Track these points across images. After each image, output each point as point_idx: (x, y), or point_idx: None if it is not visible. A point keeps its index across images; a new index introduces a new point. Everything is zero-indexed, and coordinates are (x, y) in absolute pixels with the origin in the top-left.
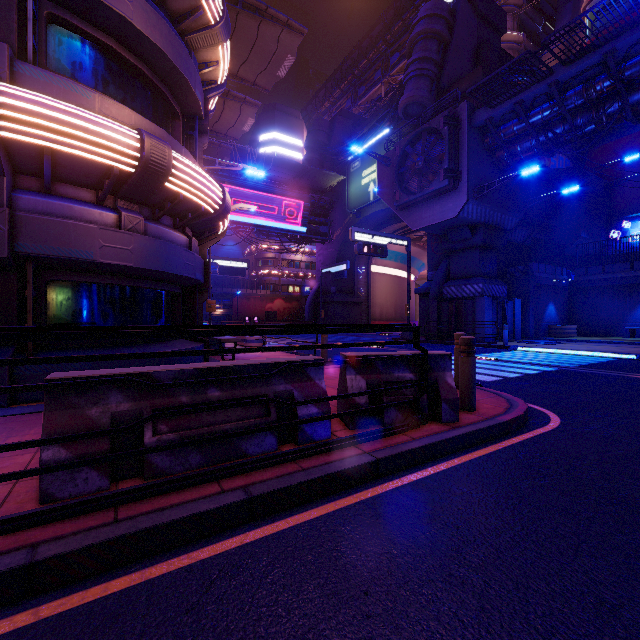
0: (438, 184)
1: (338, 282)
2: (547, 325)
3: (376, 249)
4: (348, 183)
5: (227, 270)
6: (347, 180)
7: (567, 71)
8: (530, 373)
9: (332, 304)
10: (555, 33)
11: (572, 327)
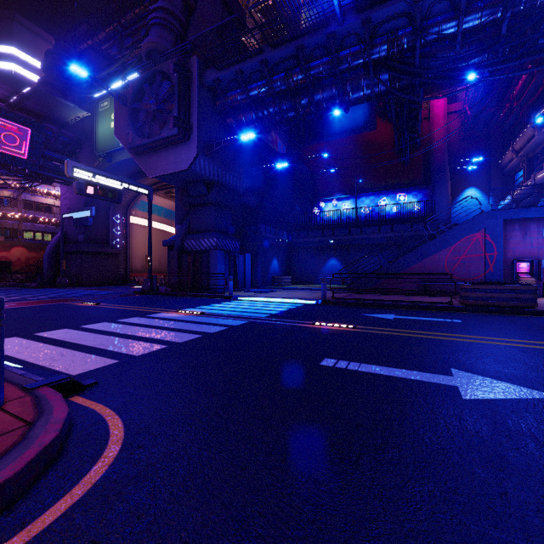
0: (169, 131)
1: (87, 230)
2: (272, 276)
3: (106, 192)
4: (96, 122)
5: None
6: (95, 119)
7: (273, 53)
8: (212, 332)
9: (79, 254)
10: (258, 4)
11: (288, 277)
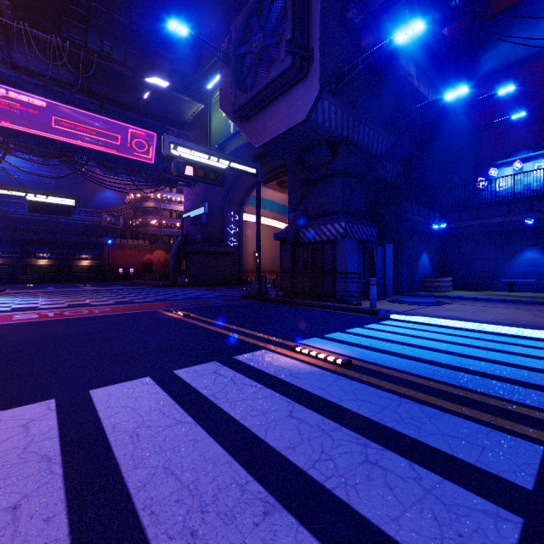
0: (279, 66)
1: (204, 229)
2: (421, 277)
3: (207, 172)
4: (210, 116)
5: (42, 207)
6: (209, 113)
7: None
8: None
9: (196, 254)
10: None
11: (448, 280)
